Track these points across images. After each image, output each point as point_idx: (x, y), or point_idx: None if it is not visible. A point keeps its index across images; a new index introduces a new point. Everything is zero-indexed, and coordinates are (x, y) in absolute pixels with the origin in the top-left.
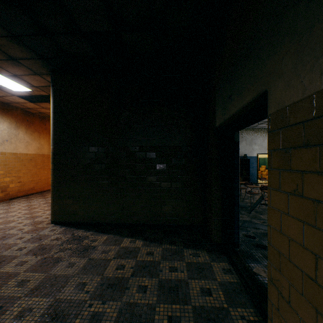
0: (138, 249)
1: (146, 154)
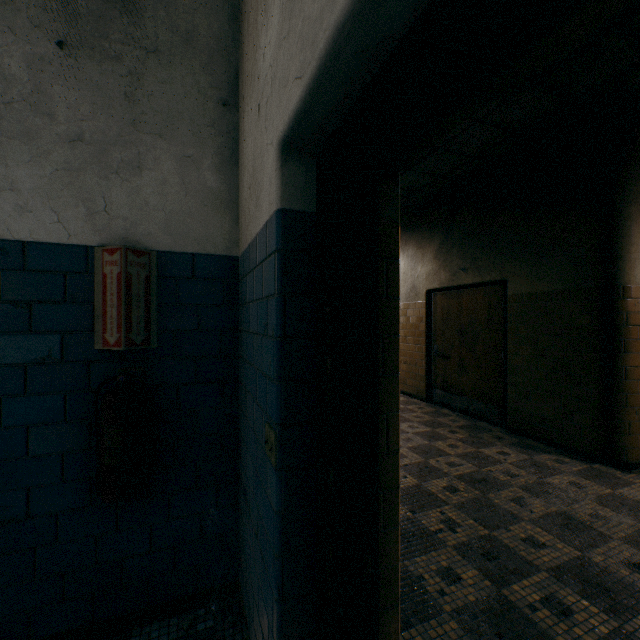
0: None
1: None
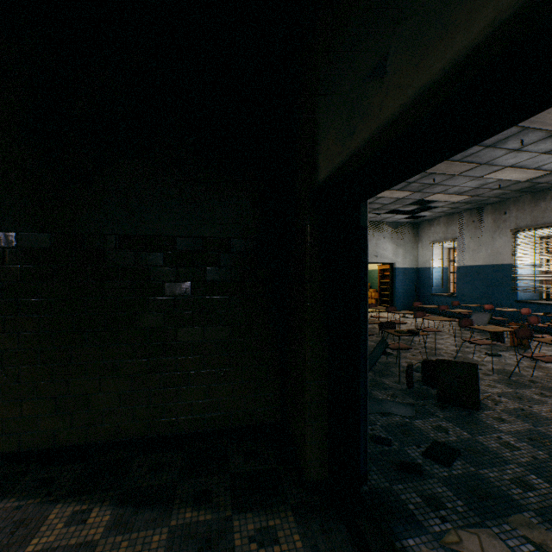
0: (88, 551)
1: (137, 255)
